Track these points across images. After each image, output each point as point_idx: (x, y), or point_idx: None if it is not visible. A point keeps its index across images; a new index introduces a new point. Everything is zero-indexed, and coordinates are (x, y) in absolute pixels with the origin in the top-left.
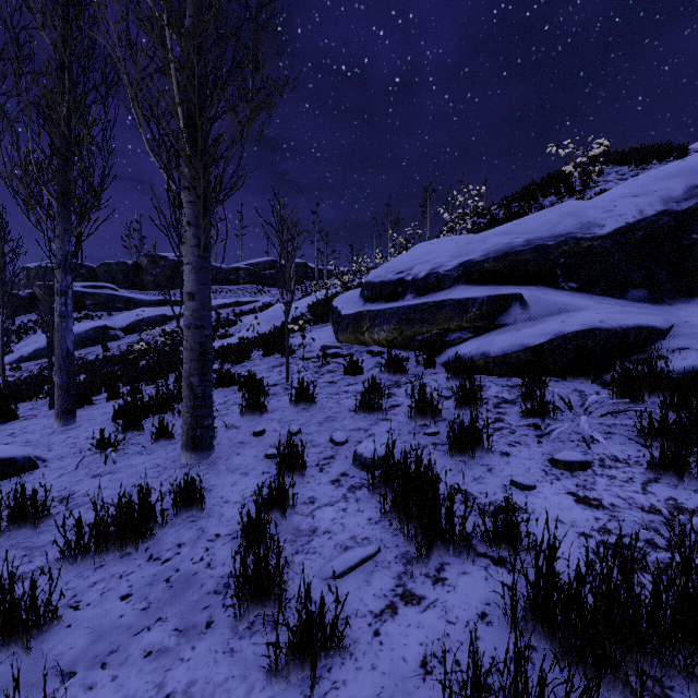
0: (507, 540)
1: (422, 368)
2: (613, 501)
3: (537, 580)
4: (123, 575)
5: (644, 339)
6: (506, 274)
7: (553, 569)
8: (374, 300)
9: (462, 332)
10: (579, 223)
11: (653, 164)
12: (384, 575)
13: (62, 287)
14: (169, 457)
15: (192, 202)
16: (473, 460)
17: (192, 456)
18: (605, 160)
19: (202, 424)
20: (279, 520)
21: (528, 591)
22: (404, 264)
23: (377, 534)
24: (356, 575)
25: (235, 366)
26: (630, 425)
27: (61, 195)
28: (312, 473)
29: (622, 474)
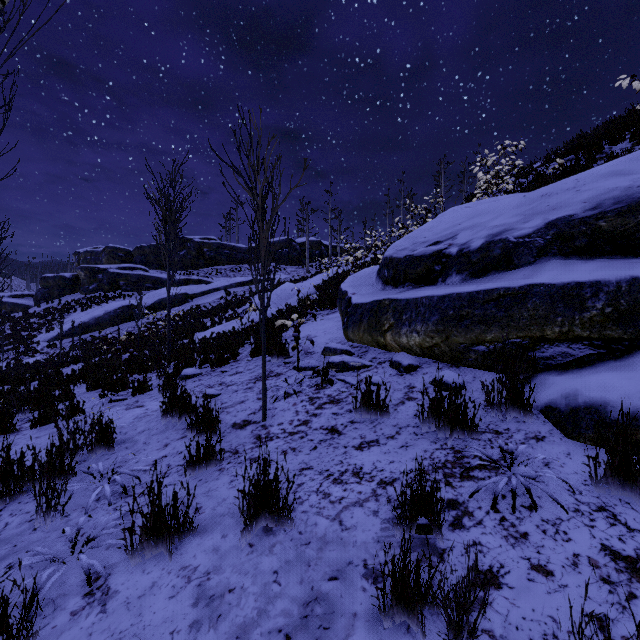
0: None
1: (501, 415)
2: None
3: None
4: None
5: None
6: None
7: None
8: (398, 283)
9: (573, 344)
10: None
11: None
12: None
13: None
14: None
15: None
16: None
17: None
18: None
19: None
20: None
21: None
22: (438, 232)
23: None
24: None
25: (213, 371)
26: None
27: None
28: None
29: None
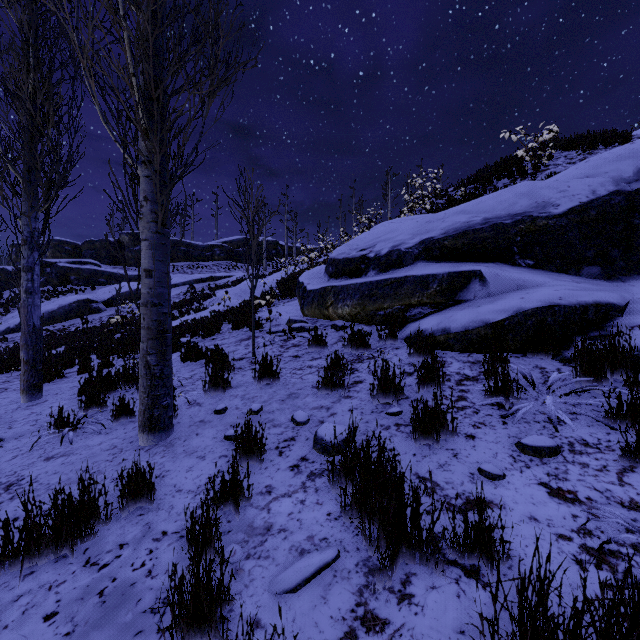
0: (480, 546)
1: (384, 342)
2: (589, 494)
3: (523, 617)
4: (53, 585)
5: (602, 316)
6: (465, 251)
7: (546, 611)
8: (338, 276)
9: (423, 307)
10: (535, 202)
11: (599, 149)
12: (343, 589)
13: (28, 263)
14: (127, 437)
15: (149, 176)
16: (438, 444)
17: (149, 437)
18: (555, 145)
19: (160, 404)
20: (232, 514)
21: (513, 630)
22: (366, 242)
23: (337, 534)
24: (311, 588)
25: (204, 340)
26: (595, 405)
27: (27, 172)
28: (271, 457)
29: (594, 462)
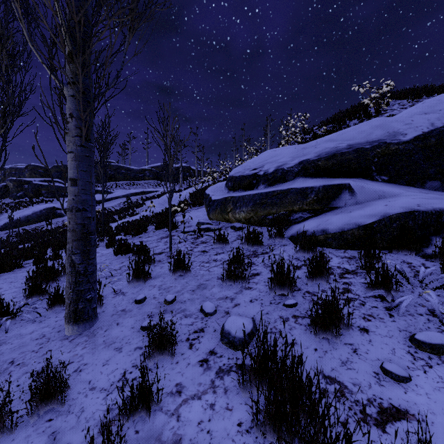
0: None
1: (273, 240)
2: None
3: None
4: None
5: None
6: (334, 169)
7: None
8: (236, 189)
9: (303, 212)
10: (387, 132)
11: (424, 98)
12: None
13: None
14: (56, 326)
15: (74, 96)
16: (337, 339)
17: (74, 327)
18: (391, 96)
19: (84, 298)
20: (141, 422)
21: None
22: (256, 163)
23: None
24: None
25: (134, 237)
26: None
27: None
28: (182, 350)
29: None
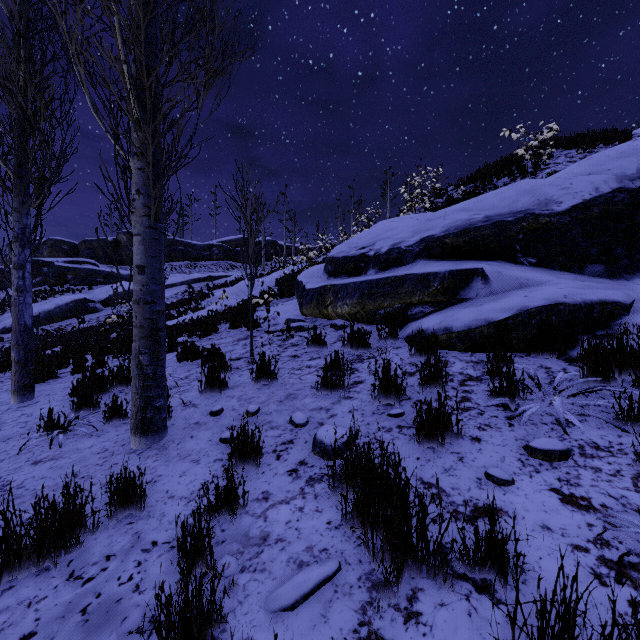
0: (492, 559)
1: (385, 342)
2: (604, 500)
3: None
4: (33, 602)
5: (608, 314)
6: (466, 249)
7: (573, 639)
8: (337, 275)
9: (424, 306)
10: (537, 199)
11: (600, 147)
12: (345, 606)
13: (20, 260)
14: (119, 440)
15: (142, 169)
16: (443, 447)
17: (142, 440)
18: (555, 144)
19: (152, 406)
20: (227, 523)
21: None
22: (366, 240)
23: (338, 545)
24: (310, 605)
25: (202, 339)
26: (604, 406)
27: (19, 167)
28: (268, 461)
29: (607, 466)
